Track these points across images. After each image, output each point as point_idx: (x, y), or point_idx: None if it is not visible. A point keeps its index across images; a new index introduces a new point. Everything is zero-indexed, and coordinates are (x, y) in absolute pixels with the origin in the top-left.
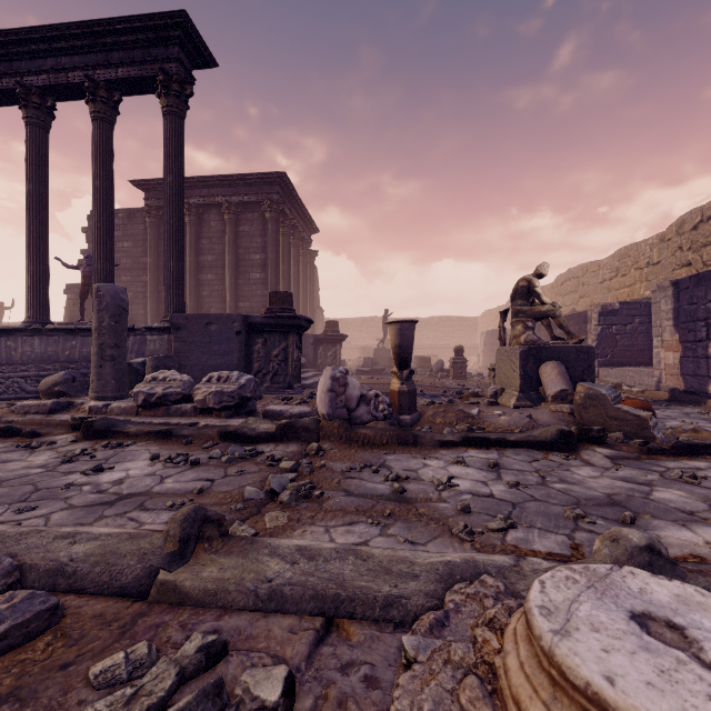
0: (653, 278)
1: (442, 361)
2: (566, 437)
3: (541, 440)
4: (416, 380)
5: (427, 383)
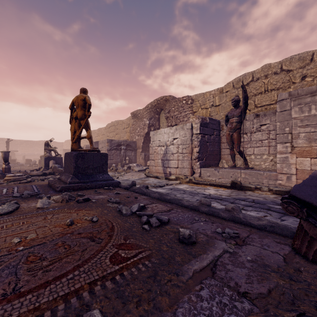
0: (104, 138)
1: (35, 161)
2: (45, 173)
3: (39, 174)
4: (21, 168)
5: (25, 168)
